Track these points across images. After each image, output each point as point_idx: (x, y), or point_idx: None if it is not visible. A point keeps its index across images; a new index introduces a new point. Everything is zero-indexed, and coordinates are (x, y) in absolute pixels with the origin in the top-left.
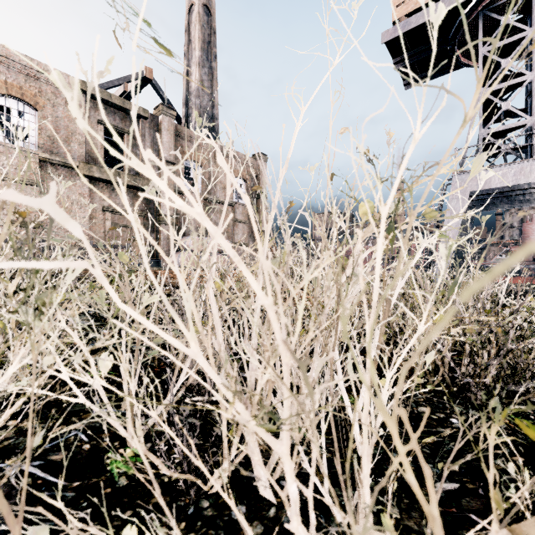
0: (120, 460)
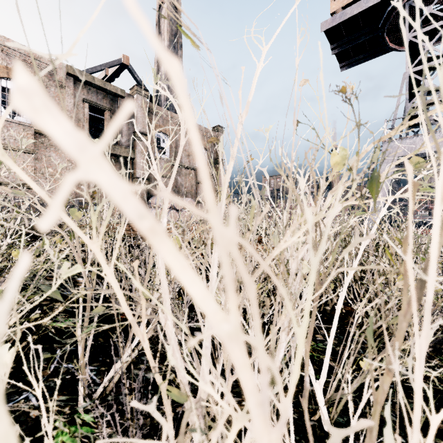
0: (67, 431)
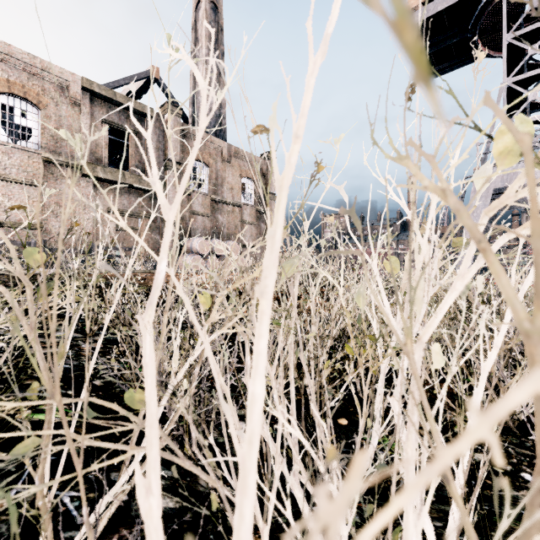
0: None
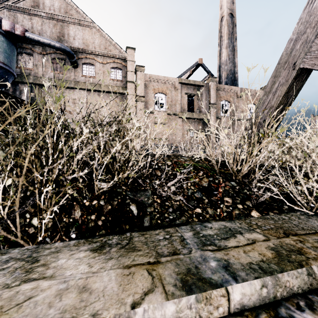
0: None
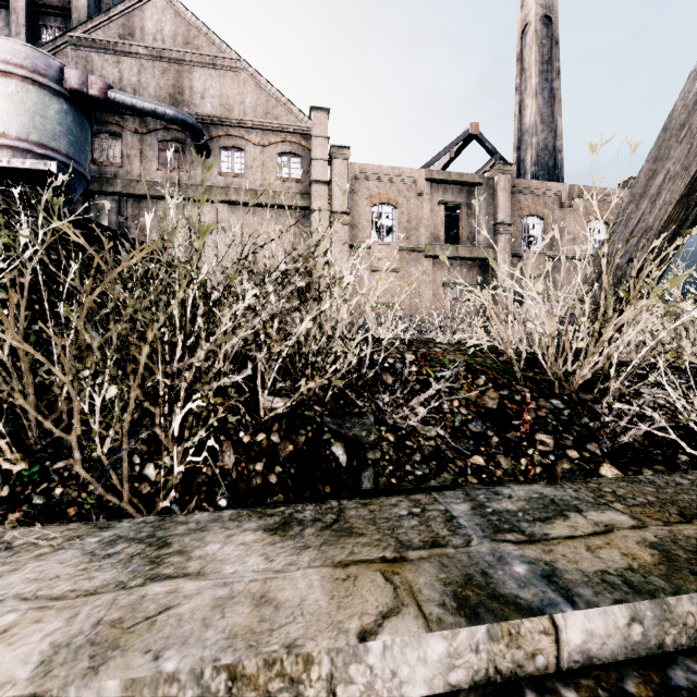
0: None
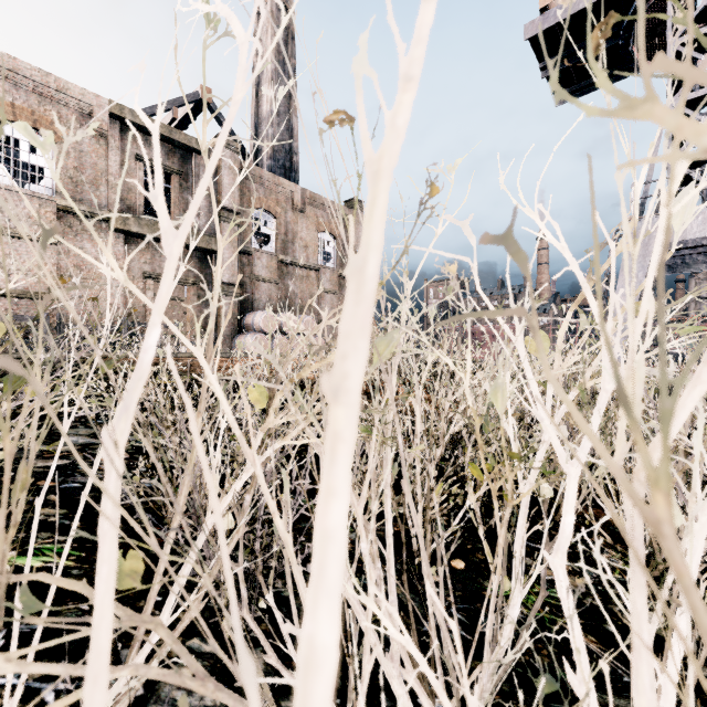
0: None
